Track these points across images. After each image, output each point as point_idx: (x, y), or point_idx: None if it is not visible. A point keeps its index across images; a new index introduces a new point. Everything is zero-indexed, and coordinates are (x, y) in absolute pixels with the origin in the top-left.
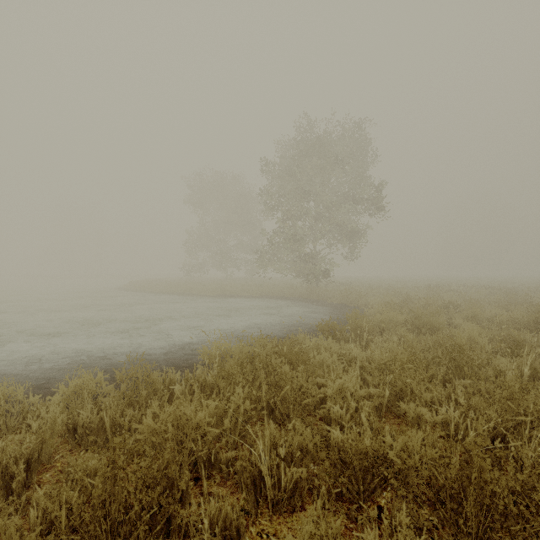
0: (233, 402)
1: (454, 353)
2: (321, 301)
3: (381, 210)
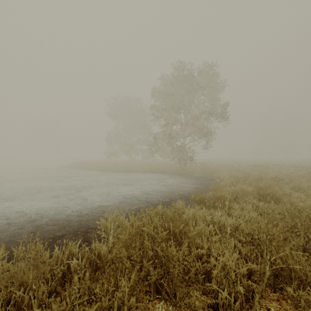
0: (116, 300)
1: (310, 224)
2: (188, 175)
3: (226, 118)
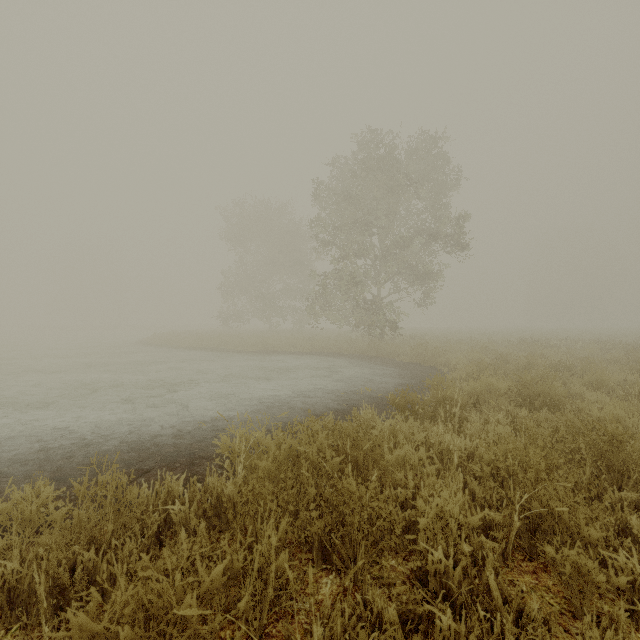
0: (258, 556)
1: (604, 446)
2: (387, 359)
3: (463, 245)
